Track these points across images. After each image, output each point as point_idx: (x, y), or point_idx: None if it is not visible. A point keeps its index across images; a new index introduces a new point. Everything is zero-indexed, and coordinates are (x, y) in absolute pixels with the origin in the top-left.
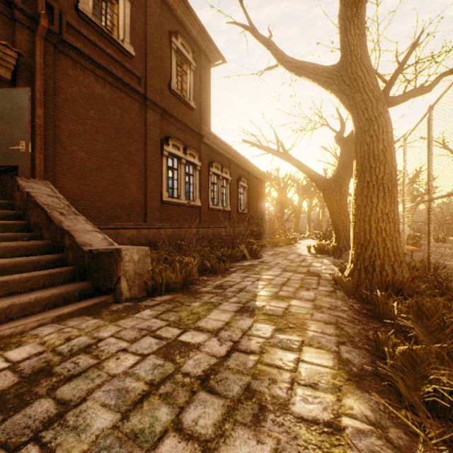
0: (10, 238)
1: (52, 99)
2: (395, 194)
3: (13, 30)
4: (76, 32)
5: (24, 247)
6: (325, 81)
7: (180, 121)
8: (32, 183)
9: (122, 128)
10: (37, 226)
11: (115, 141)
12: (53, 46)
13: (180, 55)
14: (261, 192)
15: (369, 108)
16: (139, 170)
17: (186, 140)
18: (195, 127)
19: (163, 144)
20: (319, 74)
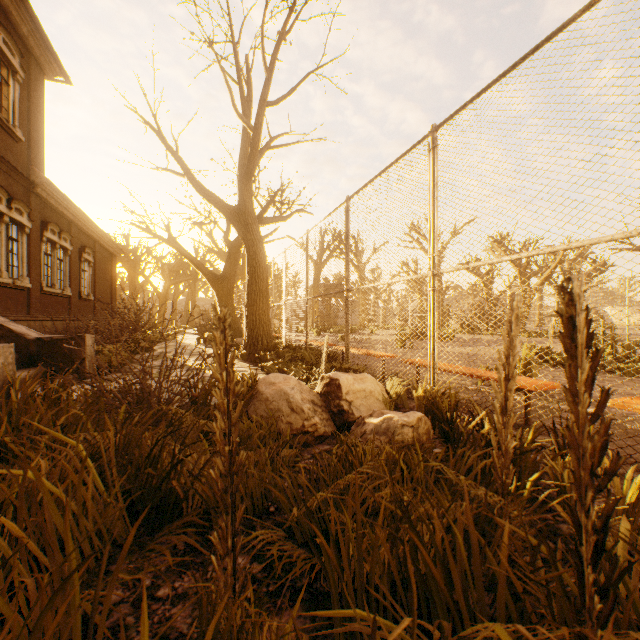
0: None
1: None
2: (268, 299)
3: None
4: None
5: None
6: (229, 216)
7: (2, 157)
8: None
9: None
10: None
11: None
12: None
13: None
14: (111, 269)
15: (255, 245)
16: None
17: (9, 186)
18: (21, 168)
19: None
20: (224, 209)
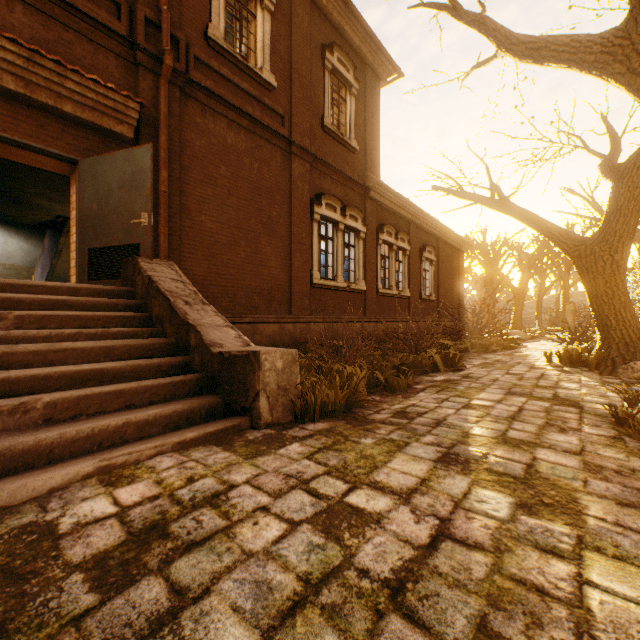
0: (129, 334)
1: (177, 157)
2: None
3: (135, 78)
4: (204, 68)
5: (144, 346)
6: (596, 61)
7: (336, 170)
8: (154, 265)
9: (260, 187)
10: (159, 320)
11: (252, 206)
12: (179, 89)
13: (336, 76)
14: (457, 267)
15: None
16: (282, 242)
17: (345, 196)
18: (357, 177)
19: (314, 204)
20: (582, 51)
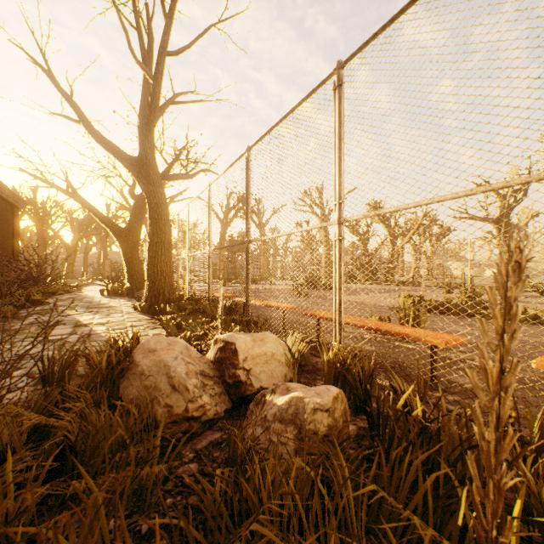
0: None
1: None
2: (171, 251)
3: None
4: None
5: None
6: (129, 166)
7: None
8: None
9: None
10: None
11: None
12: None
13: None
14: (12, 221)
15: (157, 197)
16: None
17: None
18: None
19: None
20: (124, 158)
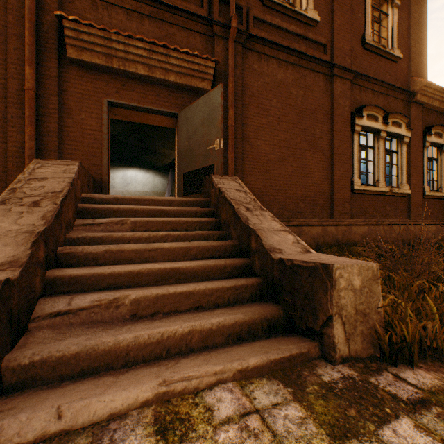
0: (203, 236)
1: (240, 98)
2: None
3: (212, 46)
4: (260, 24)
5: (213, 247)
6: None
7: (377, 82)
8: (223, 179)
9: (304, 111)
10: (226, 224)
11: (297, 127)
12: (241, 46)
13: None
14: None
15: None
16: (324, 155)
17: (386, 106)
18: (399, 85)
19: (354, 117)
20: None
